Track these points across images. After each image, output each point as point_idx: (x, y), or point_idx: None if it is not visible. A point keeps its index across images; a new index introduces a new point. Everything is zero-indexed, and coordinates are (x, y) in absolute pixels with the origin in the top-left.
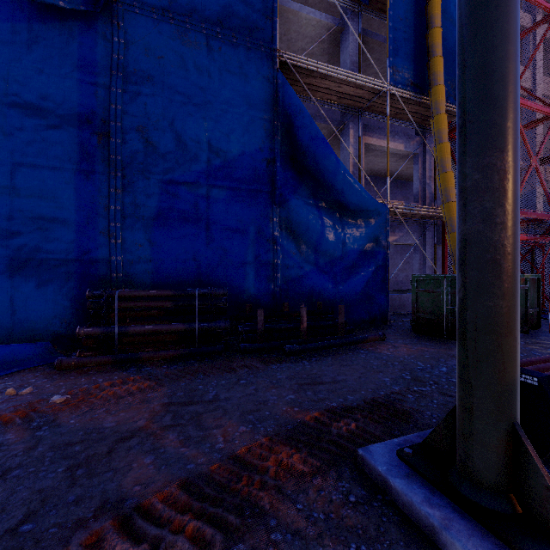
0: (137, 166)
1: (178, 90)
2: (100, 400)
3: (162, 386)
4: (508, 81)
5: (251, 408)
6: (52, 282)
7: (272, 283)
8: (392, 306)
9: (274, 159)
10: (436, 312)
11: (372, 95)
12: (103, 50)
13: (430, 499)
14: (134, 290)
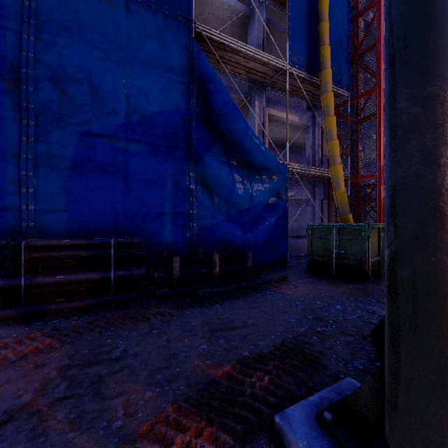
0: (51, 115)
1: (95, 45)
2: None
3: (66, 343)
4: None
5: (160, 365)
6: None
7: (188, 231)
8: (289, 250)
9: (190, 119)
10: (327, 255)
11: (274, 73)
12: None
13: None
14: (45, 239)
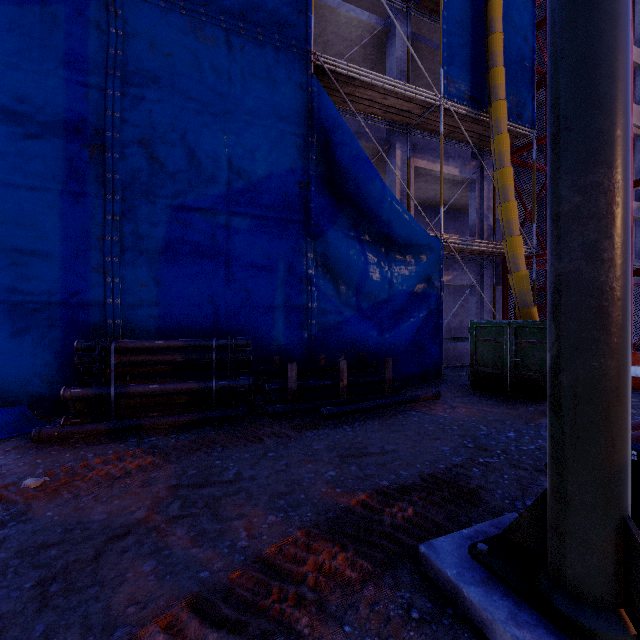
0: (139, 187)
1: (191, 96)
2: (88, 482)
3: (170, 462)
4: (617, 76)
5: (282, 490)
6: (31, 330)
7: (306, 331)
8: (445, 357)
9: (308, 182)
10: (498, 365)
11: (423, 110)
12: (96, 43)
13: (517, 616)
14: (135, 340)
